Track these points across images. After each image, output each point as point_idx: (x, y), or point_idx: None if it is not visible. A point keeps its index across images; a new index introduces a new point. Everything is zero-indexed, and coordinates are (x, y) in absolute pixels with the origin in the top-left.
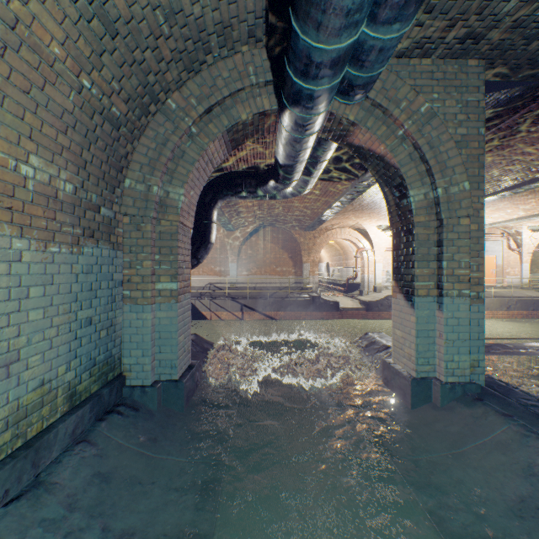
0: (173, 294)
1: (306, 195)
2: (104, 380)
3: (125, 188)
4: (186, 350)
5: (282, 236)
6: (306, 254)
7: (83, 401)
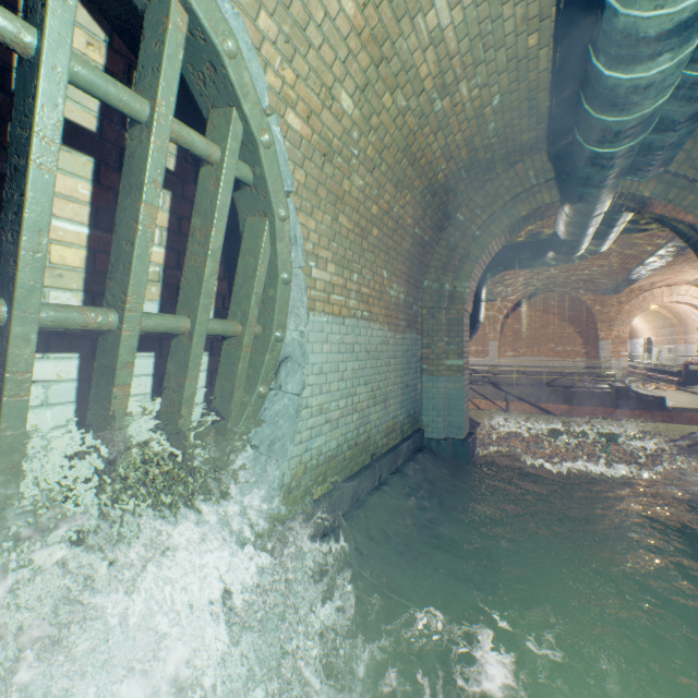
0: (458, 369)
1: (601, 253)
2: (412, 428)
3: (423, 287)
4: (466, 418)
5: (564, 303)
6: (603, 328)
7: (406, 437)
